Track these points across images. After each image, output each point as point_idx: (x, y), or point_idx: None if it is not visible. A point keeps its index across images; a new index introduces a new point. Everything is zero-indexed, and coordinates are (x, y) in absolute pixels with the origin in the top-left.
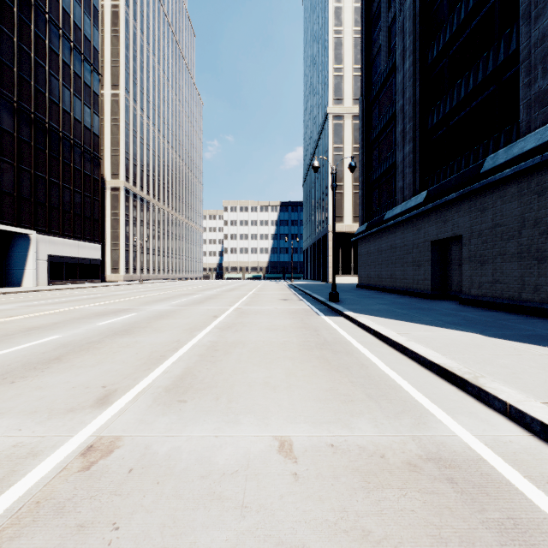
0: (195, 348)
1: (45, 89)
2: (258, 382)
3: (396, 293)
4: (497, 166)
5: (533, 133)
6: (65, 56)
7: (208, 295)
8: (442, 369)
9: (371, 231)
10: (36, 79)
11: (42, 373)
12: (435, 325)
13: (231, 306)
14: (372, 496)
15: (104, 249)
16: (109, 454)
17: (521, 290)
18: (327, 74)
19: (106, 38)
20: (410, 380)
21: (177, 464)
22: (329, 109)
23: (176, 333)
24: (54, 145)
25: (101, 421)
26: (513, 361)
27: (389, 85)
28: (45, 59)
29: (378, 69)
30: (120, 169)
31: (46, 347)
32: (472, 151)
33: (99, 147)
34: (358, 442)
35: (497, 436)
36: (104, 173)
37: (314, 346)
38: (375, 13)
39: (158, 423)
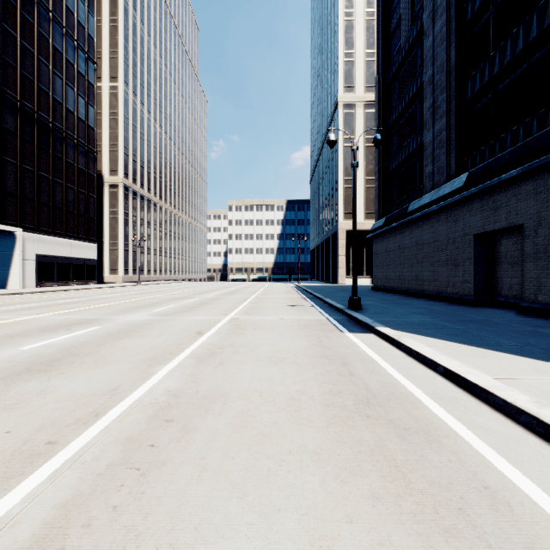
0: (132, 412)
1: (33, 76)
2: None
3: (424, 297)
4: None
5: None
6: (56, 41)
7: (203, 300)
8: None
9: (391, 226)
10: (22, 64)
11: None
12: (537, 357)
13: (226, 315)
14: None
15: (102, 249)
16: None
17: None
18: (337, 59)
19: (104, 28)
20: None
21: None
22: (339, 97)
23: (124, 369)
24: (43, 137)
25: None
26: None
27: (412, 58)
28: (33, 43)
29: (397, 43)
30: (118, 166)
31: None
32: (535, 116)
33: (95, 141)
34: None
35: None
36: (102, 169)
37: (353, 408)
38: None
39: None
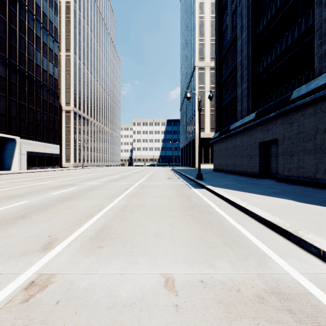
0: (112, 209)
1: (25, 51)
2: (151, 233)
3: (237, 174)
4: (301, 96)
5: (323, 75)
6: (37, 31)
7: (123, 176)
8: (272, 224)
9: (221, 137)
10: (19, 45)
11: (11, 227)
12: (263, 194)
13: (136, 182)
14: (234, 325)
15: (61, 148)
16: (44, 288)
17: (316, 172)
18: (195, 42)
19: (62, 21)
20: (251, 231)
21: (92, 297)
22: (196, 63)
23: (101, 199)
24: (30, 85)
25: (43, 262)
26: (318, 219)
27: (232, 48)
28: (25, 33)
29: (225, 39)
30: (70, 100)
31: (17, 208)
32: (284, 87)
33: (58, 87)
34: (220, 278)
35: (316, 274)
36: (61, 102)
37: (188, 208)
38: (224, 5)
39: (82, 263)
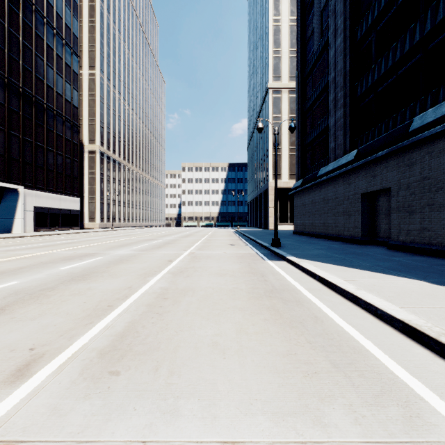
0: (145, 295)
1: (32, 68)
2: (205, 342)
3: (329, 239)
4: (426, 124)
5: None
6: (49, 40)
7: (167, 241)
8: (407, 327)
9: (306, 186)
10: (24, 59)
11: None
12: (376, 271)
13: (185, 250)
14: None
15: (83, 202)
16: None
17: None
18: (267, 55)
19: (84, 27)
20: (374, 340)
21: None
22: (269, 85)
23: (130, 278)
24: (39, 115)
25: (2, 411)
26: None
27: (321, 61)
28: (32, 42)
29: (311, 49)
30: (96, 136)
31: None
32: (399, 113)
33: (78, 117)
34: None
35: None
36: (83, 139)
37: (263, 294)
38: (309, 1)
39: (74, 414)
